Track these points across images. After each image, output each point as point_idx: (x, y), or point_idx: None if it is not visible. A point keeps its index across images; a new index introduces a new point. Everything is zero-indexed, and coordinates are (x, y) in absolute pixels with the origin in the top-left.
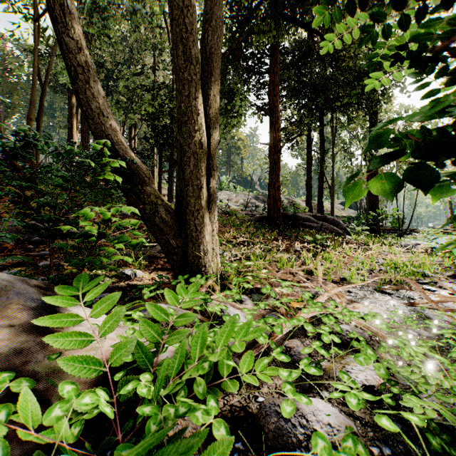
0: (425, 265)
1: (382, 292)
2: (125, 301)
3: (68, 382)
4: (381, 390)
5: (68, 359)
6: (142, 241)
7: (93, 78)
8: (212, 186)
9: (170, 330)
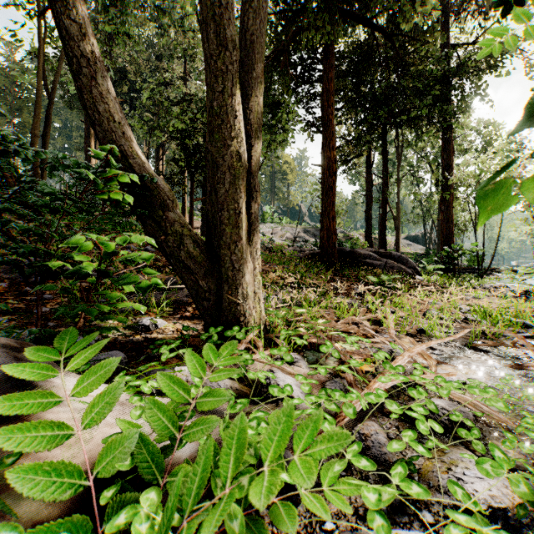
0: (521, 313)
1: (475, 349)
2: (140, 361)
3: (6, 526)
4: (519, 515)
5: (27, 469)
6: (155, 283)
7: (101, 73)
8: (254, 211)
9: (193, 412)
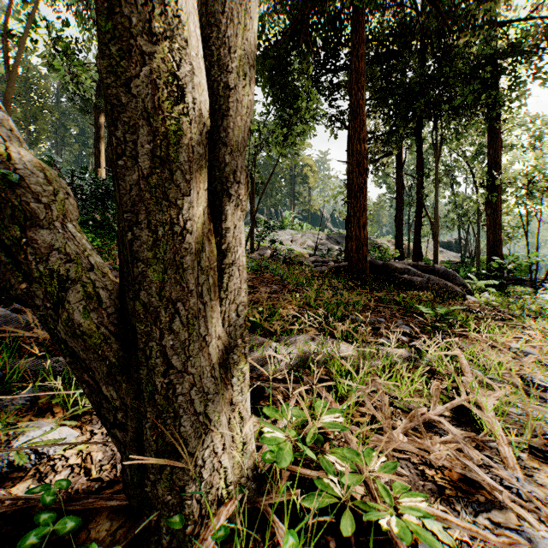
0: None
1: None
2: None
3: None
4: None
5: None
6: None
7: None
8: (232, 225)
9: None
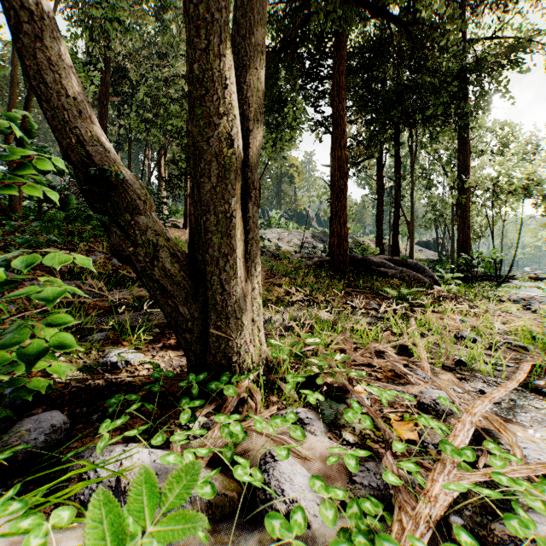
0: None
1: (537, 393)
2: (89, 425)
3: None
4: None
5: None
6: (53, 344)
7: (50, 33)
8: (252, 215)
9: None
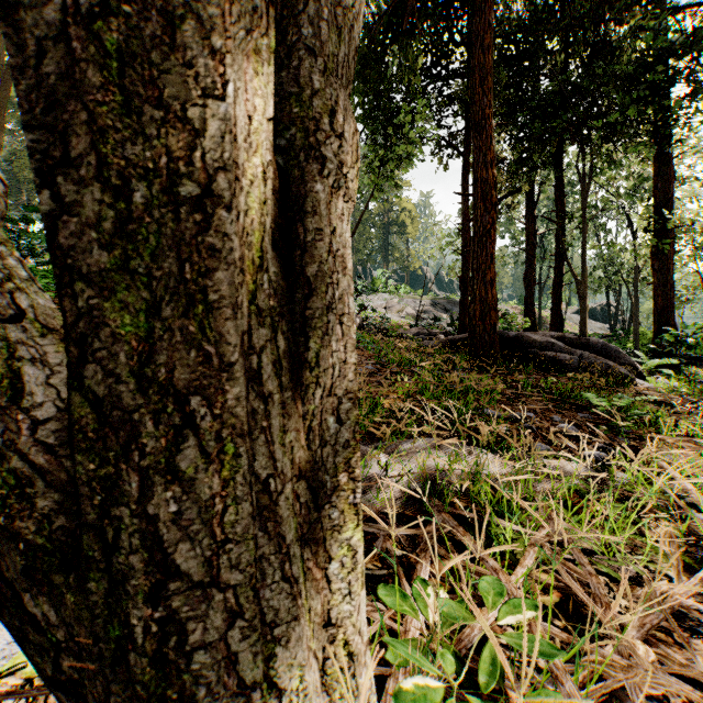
0: None
1: None
2: None
3: None
4: None
5: None
6: None
7: None
8: (328, 225)
9: None
